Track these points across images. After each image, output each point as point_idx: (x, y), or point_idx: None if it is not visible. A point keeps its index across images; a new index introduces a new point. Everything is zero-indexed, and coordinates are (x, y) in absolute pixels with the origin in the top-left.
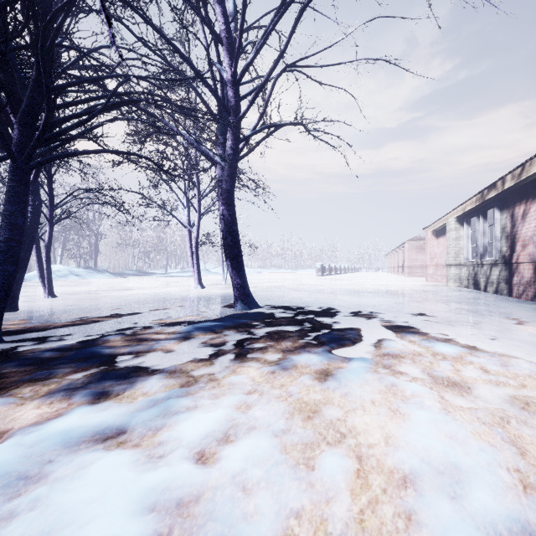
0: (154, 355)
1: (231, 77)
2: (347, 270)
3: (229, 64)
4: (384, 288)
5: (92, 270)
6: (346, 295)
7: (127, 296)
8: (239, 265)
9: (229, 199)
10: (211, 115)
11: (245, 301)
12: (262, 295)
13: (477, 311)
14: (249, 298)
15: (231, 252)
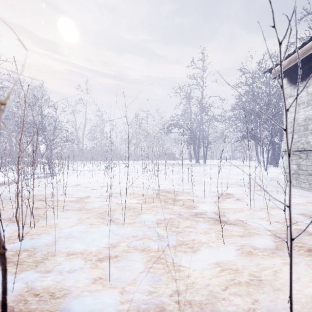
0: None
1: None
2: None
3: None
4: None
5: (280, 157)
6: None
7: None
8: None
9: None
10: None
11: None
12: None
13: None
14: None
15: None
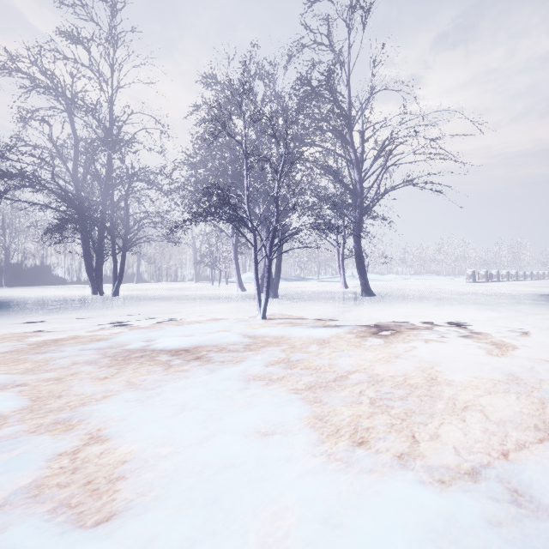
0: (327, 302)
1: (358, 179)
2: (523, 276)
3: (357, 173)
4: (510, 292)
5: None
6: (453, 294)
7: (303, 291)
8: (363, 273)
9: (358, 240)
10: (347, 204)
11: (367, 292)
12: (386, 292)
13: (529, 303)
14: (369, 290)
15: (359, 266)
